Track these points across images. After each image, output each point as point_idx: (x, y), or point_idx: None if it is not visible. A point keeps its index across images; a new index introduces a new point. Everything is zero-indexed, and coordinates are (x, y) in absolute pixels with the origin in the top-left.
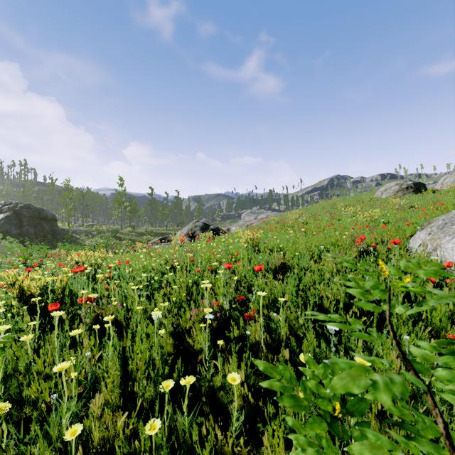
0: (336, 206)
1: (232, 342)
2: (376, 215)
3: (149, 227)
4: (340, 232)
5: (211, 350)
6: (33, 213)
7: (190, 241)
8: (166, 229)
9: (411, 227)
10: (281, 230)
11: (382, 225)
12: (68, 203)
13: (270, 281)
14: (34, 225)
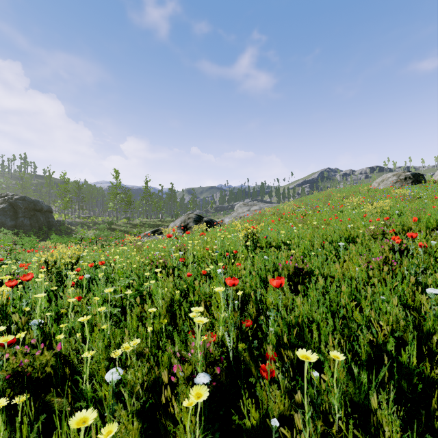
0: (332, 197)
1: (245, 433)
2: (387, 205)
3: (144, 219)
4: (352, 225)
5: (205, 436)
6: (29, 205)
7: (183, 233)
8: (160, 220)
9: (432, 220)
10: (278, 222)
11: (396, 217)
12: (64, 195)
13: (284, 293)
14: (29, 216)
